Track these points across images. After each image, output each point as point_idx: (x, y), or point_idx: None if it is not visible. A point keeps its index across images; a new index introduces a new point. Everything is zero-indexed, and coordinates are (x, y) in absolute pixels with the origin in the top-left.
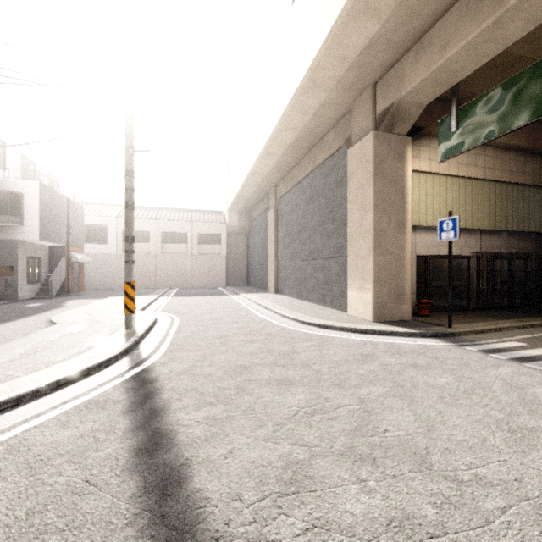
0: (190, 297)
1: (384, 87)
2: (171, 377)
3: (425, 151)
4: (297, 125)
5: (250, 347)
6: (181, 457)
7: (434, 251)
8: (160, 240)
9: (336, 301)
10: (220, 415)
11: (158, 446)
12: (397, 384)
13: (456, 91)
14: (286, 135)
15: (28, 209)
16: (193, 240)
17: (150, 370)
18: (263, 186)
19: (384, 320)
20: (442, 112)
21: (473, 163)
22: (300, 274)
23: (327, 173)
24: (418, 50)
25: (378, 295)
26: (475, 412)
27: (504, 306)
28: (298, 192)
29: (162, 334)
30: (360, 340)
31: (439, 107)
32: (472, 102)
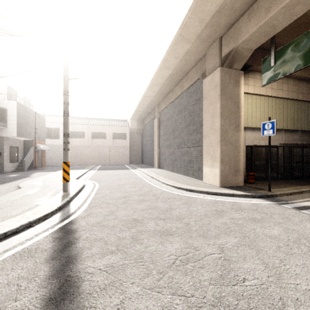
0: (108, 170)
1: (227, 39)
2: (87, 228)
3: (251, 80)
4: (172, 66)
5: (142, 205)
6: (82, 308)
7: (257, 143)
8: (90, 137)
9: (196, 174)
10: (117, 263)
11: (65, 295)
12: (244, 235)
13: (274, 40)
14: (165, 72)
15: (10, 118)
16: (110, 136)
17: (73, 222)
18: (151, 104)
19: (227, 186)
20: (262, 56)
21: (281, 88)
22: (173, 157)
23: (190, 95)
24: (250, 13)
25: (223, 170)
26: (308, 261)
27: (299, 176)
28: (172, 107)
29: (86, 195)
30: (213, 199)
31: (261, 53)
32: (285, 46)
